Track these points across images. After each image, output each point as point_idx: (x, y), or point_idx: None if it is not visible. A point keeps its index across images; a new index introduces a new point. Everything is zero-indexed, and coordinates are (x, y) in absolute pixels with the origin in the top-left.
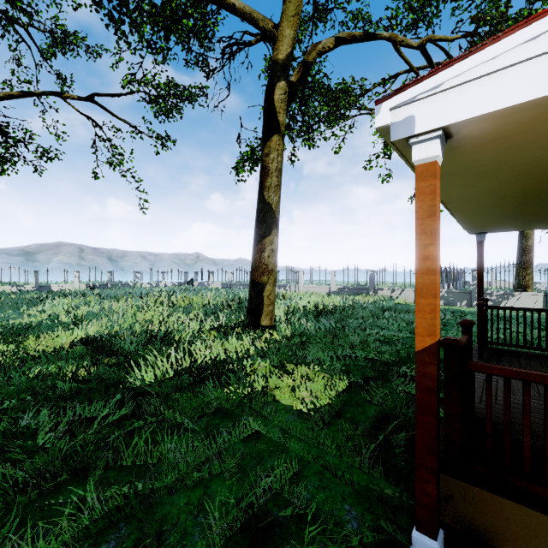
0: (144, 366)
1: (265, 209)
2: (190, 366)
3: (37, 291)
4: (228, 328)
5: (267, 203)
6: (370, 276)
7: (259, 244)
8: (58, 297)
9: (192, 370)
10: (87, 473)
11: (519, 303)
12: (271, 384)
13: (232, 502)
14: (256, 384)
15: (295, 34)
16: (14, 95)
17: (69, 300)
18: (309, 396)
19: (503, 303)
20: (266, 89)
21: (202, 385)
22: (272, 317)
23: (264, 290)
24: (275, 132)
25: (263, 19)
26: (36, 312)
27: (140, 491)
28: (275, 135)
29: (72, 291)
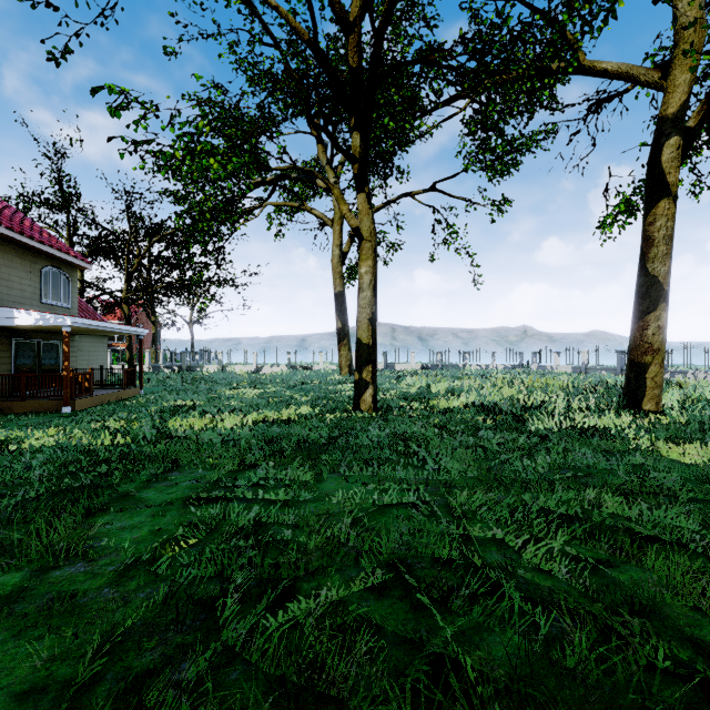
0: (536, 420)
1: (649, 283)
2: (573, 425)
3: (388, 370)
4: (599, 409)
5: (651, 276)
6: None
7: (640, 321)
8: (411, 375)
9: (575, 428)
10: (533, 455)
11: None
12: (656, 447)
13: (630, 471)
14: (640, 443)
15: (694, 74)
16: (380, 208)
17: (424, 377)
18: (700, 459)
19: None
20: (650, 152)
21: (587, 438)
22: (658, 402)
23: (646, 371)
24: (662, 197)
25: (645, 73)
26: (405, 385)
27: (572, 460)
28: (662, 200)
29: (412, 371)
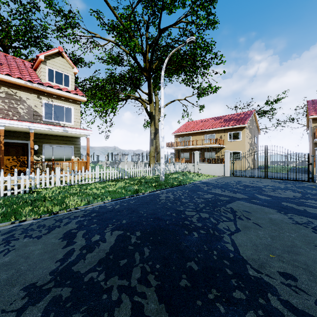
0: None
1: None
2: None
3: None
4: None
5: None
6: (97, 157)
7: None
8: None
9: None
10: None
11: (121, 165)
12: None
13: None
14: None
15: None
16: None
17: None
18: None
19: (119, 165)
20: None
21: None
22: None
23: None
24: None
25: None
26: None
27: None
28: None
29: None
